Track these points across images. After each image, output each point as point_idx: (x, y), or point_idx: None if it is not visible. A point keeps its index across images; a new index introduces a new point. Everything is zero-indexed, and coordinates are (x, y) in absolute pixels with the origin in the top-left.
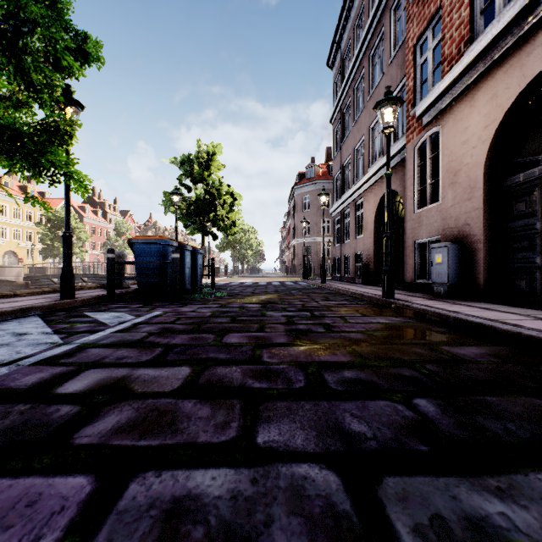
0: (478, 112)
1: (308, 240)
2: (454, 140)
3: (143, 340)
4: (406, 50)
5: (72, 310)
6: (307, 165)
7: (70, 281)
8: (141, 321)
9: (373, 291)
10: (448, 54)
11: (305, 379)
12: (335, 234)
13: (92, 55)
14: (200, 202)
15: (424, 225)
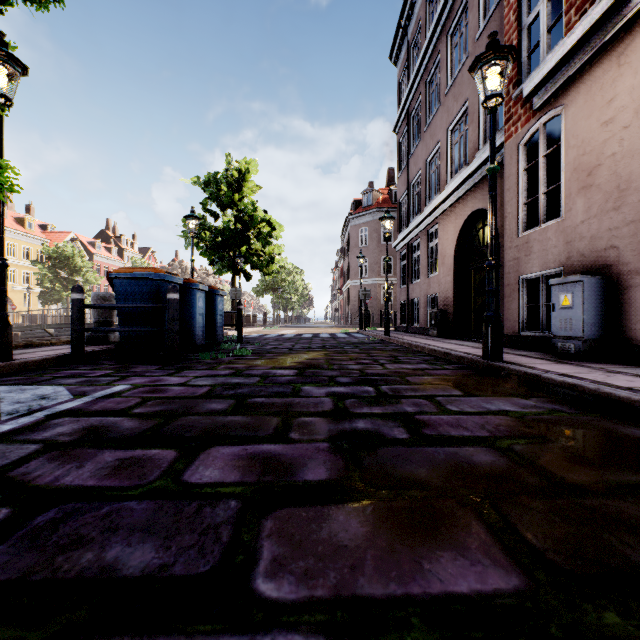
0: (633, 71)
1: (365, 282)
2: (588, 122)
3: (7, 470)
4: (506, 9)
5: None
6: (364, 190)
7: (3, 334)
8: (71, 408)
9: (460, 348)
10: None
11: None
12: (400, 272)
13: None
14: (228, 232)
15: (535, 253)
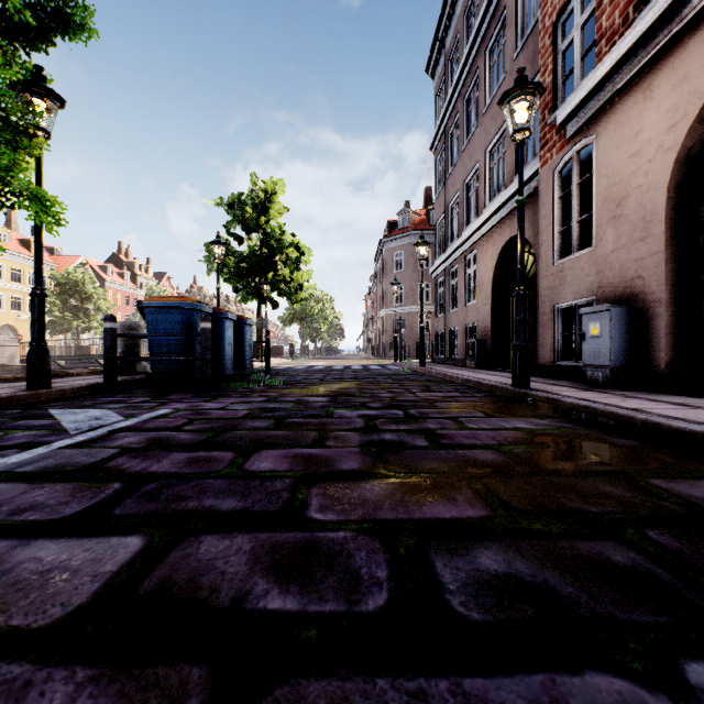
0: (657, 106)
1: (401, 311)
2: (617, 153)
3: (102, 463)
4: (541, 32)
5: (35, 406)
6: (400, 211)
7: (42, 362)
8: (128, 425)
9: (494, 378)
10: (607, 27)
11: (390, 579)
12: (438, 300)
13: (73, 20)
14: (254, 258)
15: (569, 282)
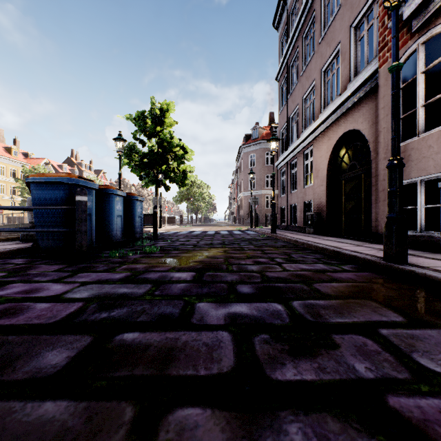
0: None
1: (254, 193)
2: None
3: None
4: None
5: None
6: (253, 127)
7: None
8: None
9: (344, 246)
10: None
11: None
12: (281, 185)
13: None
14: (152, 155)
15: (413, 161)
